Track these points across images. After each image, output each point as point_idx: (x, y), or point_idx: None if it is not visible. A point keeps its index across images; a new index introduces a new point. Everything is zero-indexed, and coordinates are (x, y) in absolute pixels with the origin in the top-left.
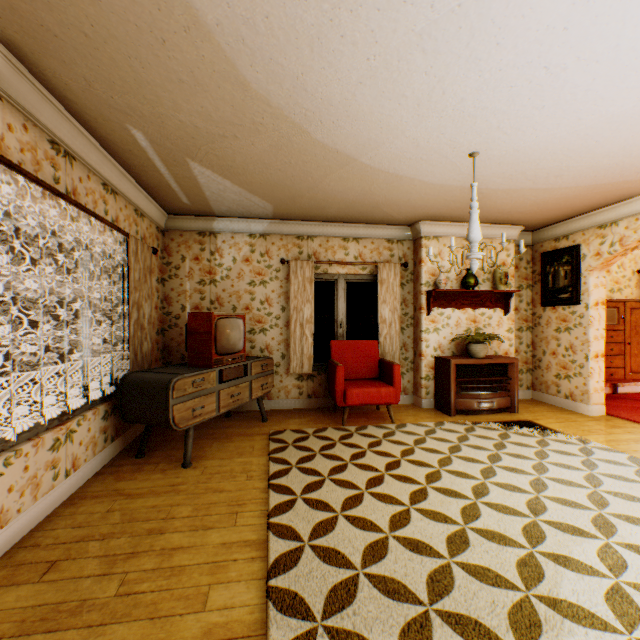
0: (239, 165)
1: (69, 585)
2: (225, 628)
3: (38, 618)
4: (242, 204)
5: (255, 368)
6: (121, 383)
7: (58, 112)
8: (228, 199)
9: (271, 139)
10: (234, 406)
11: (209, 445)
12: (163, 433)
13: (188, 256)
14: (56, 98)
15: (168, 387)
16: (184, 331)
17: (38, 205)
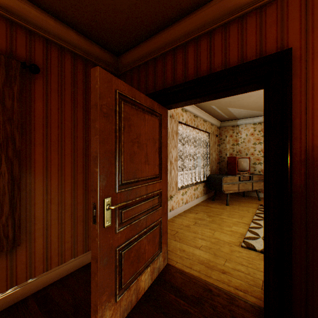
0: (245, 105)
1: (201, 216)
2: (235, 231)
3: (197, 218)
4: (248, 114)
5: (254, 178)
6: (207, 177)
7: (195, 108)
8: (242, 114)
9: (255, 96)
10: (244, 190)
11: (234, 202)
12: (219, 196)
13: (227, 135)
14: (195, 106)
15: (221, 179)
16: (226, 163)
17: (191, 132)
